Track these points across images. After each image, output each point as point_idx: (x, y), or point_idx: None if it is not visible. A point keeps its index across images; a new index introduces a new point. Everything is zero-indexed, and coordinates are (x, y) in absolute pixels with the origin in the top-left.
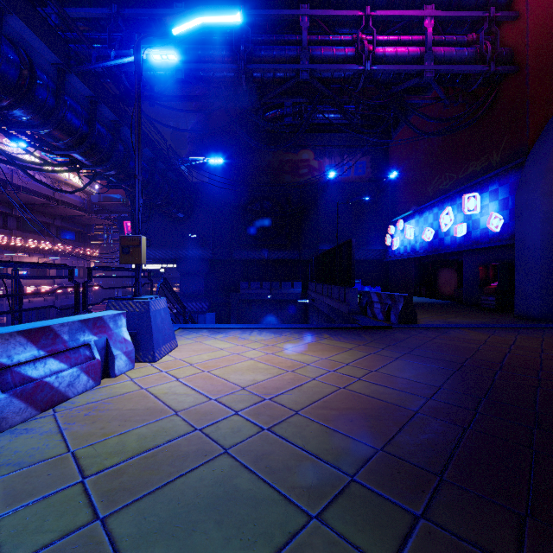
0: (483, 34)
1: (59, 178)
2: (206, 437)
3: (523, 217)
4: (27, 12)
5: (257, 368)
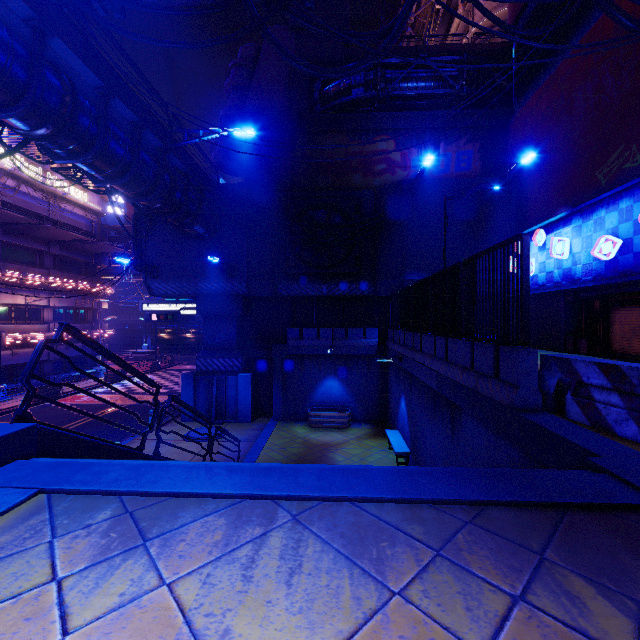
0: None
1: (54, 191)
2: None
3: None
4: None
5: None
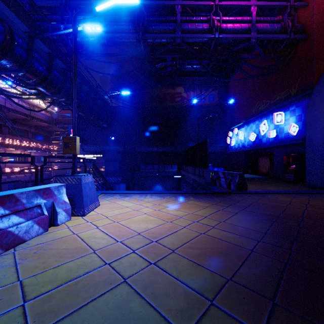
0: (286, 16)
1: (33, 104)
2: (112, 270)
3: (311, 126)
4: (8, 0)
5: (148, 220)
